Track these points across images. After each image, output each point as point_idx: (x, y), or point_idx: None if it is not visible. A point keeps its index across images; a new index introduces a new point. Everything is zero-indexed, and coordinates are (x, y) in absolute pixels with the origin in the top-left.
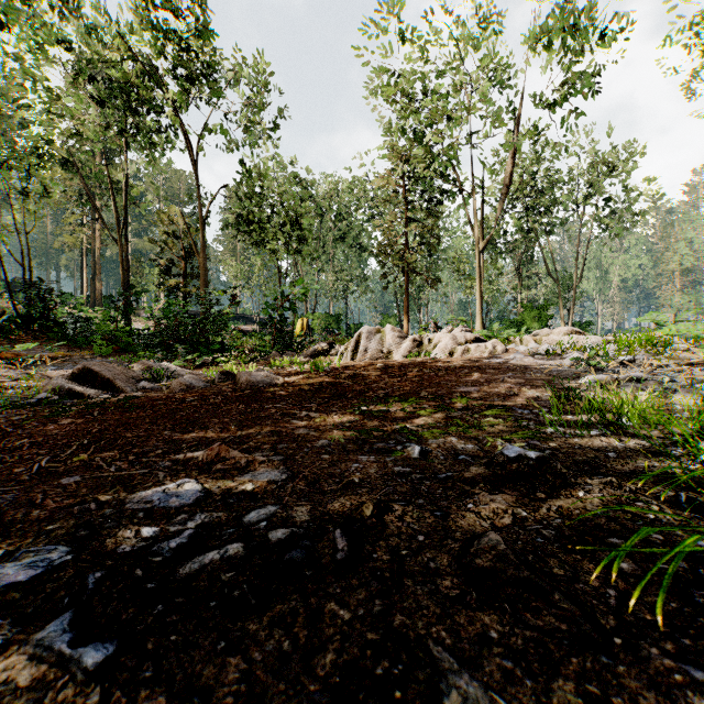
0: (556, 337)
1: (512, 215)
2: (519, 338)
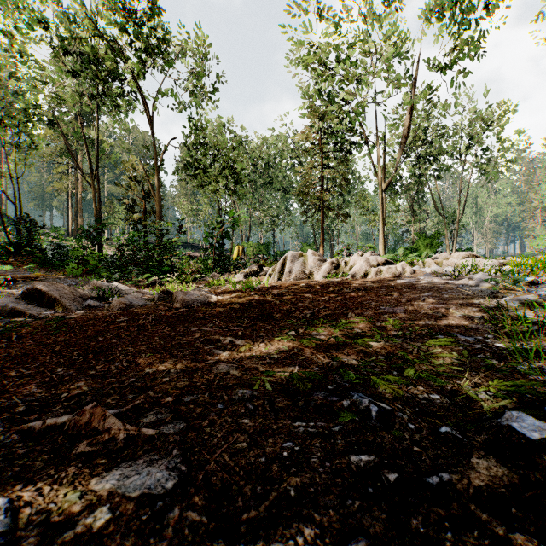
0: (455, 260)
1: (407, 162)
2: (422, 261)
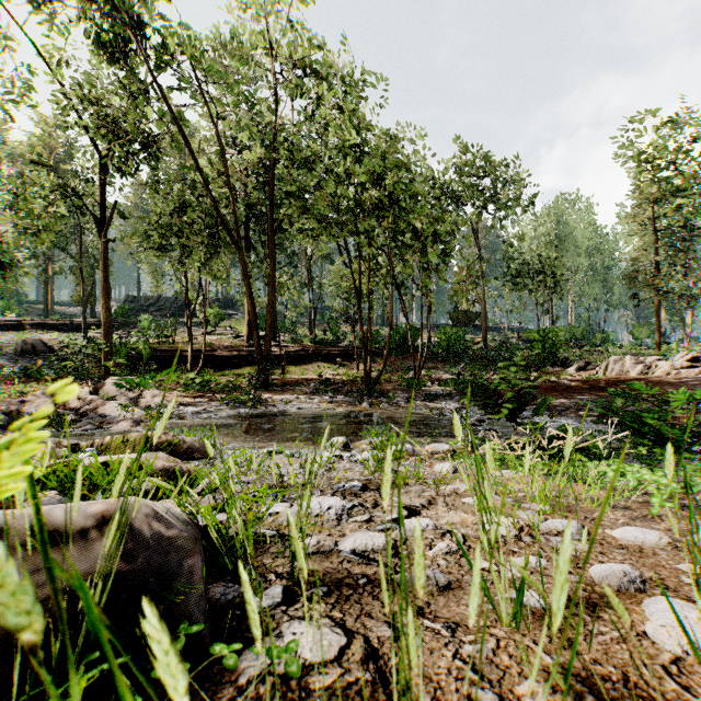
0: None
1: None
2: None
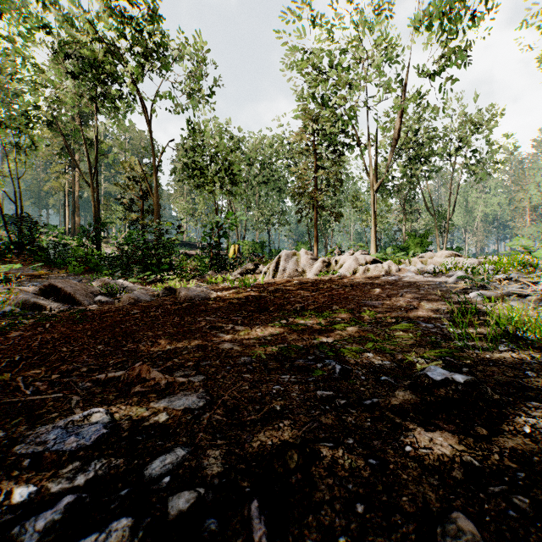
0: (438, 259)
1: (398, 163)
2: (408, 260)
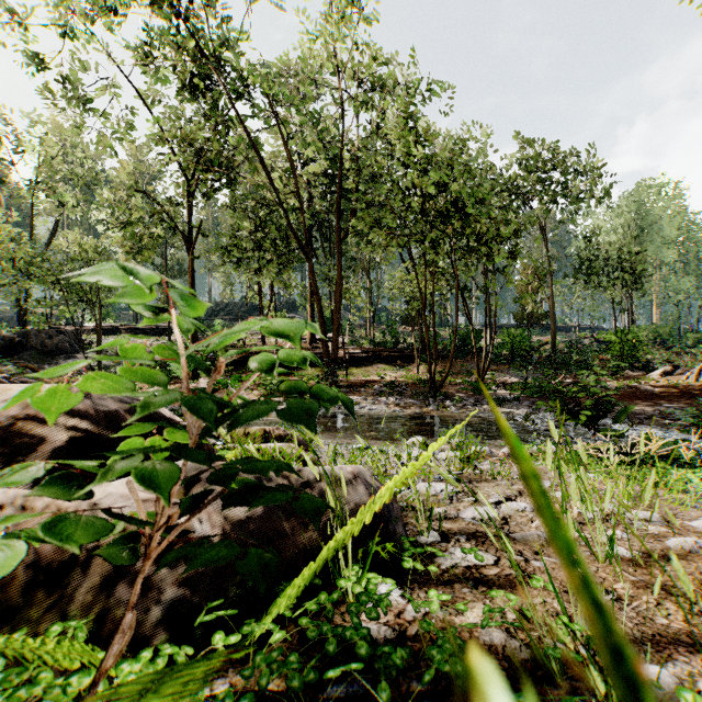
0: None
1: None
2: None
